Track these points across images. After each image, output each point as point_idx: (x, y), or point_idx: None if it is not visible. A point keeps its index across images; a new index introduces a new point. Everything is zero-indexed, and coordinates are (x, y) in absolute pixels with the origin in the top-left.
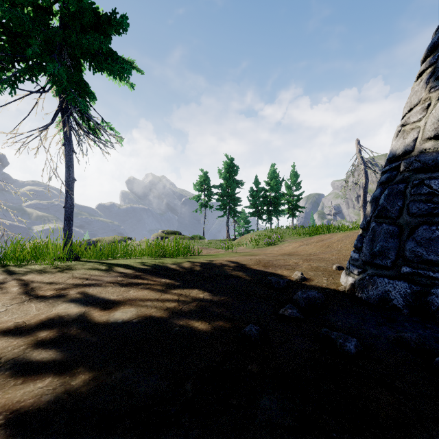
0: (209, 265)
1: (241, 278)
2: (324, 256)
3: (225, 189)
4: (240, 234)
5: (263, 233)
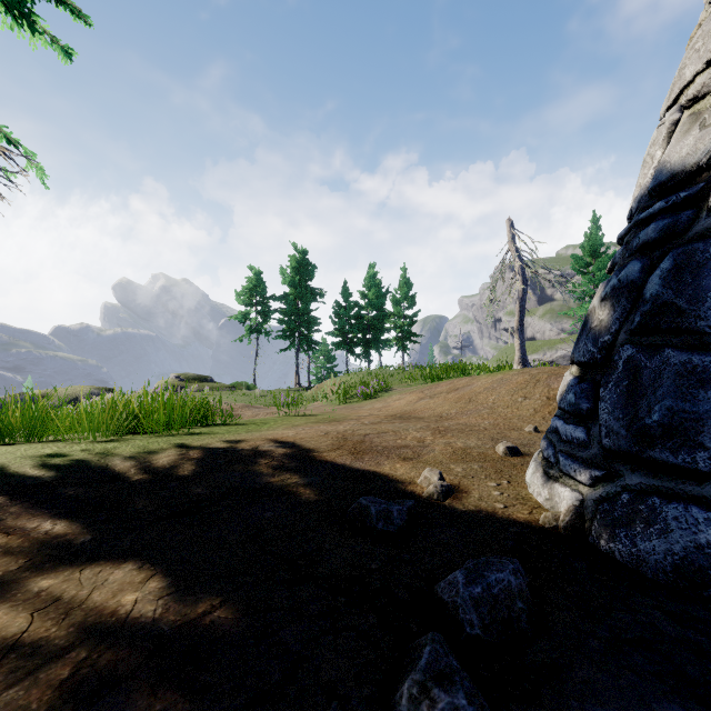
0: (224, 455)
1: (290, 496)
2: (467, 420)
3: (292, 303)
4: (319, 380)
5: (356, 377)
